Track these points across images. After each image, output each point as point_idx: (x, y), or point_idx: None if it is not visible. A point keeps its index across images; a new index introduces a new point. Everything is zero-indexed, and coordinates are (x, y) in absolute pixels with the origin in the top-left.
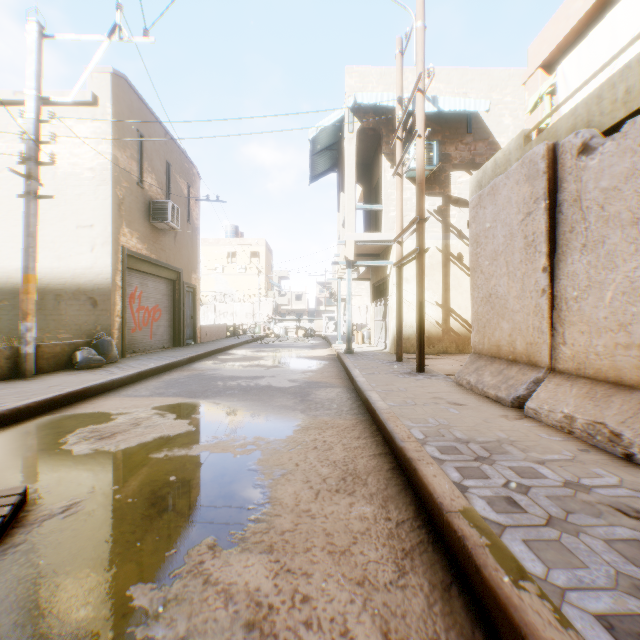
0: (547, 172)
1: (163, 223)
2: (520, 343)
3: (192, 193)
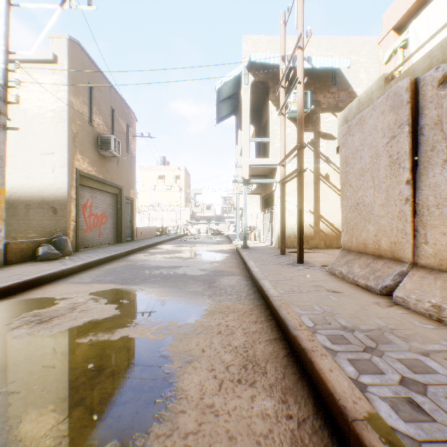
0: (410, 102)
1: (108, 152)
2: (385, 242)
3: (130, 131)
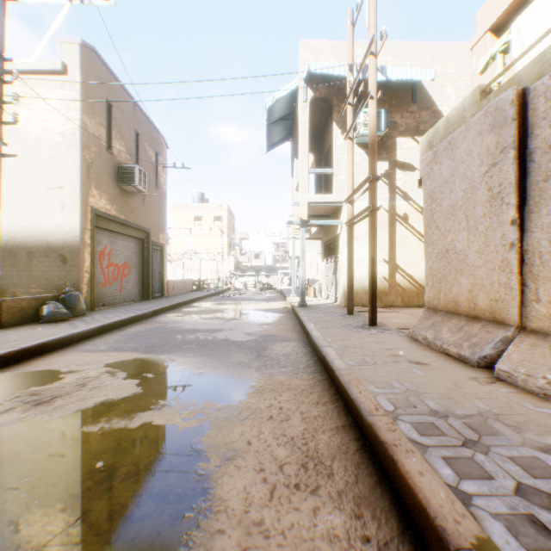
0: (516, 119)
1: (131, 186)
2: (482, 299)
3: (160, 160)
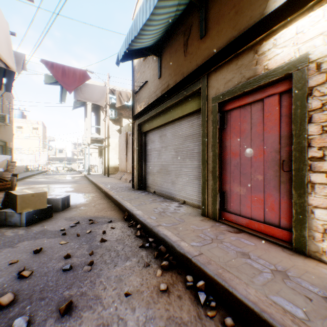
0: (126, 137)
1: (4, 123)
2: (124, 168)
3: (11, 106)
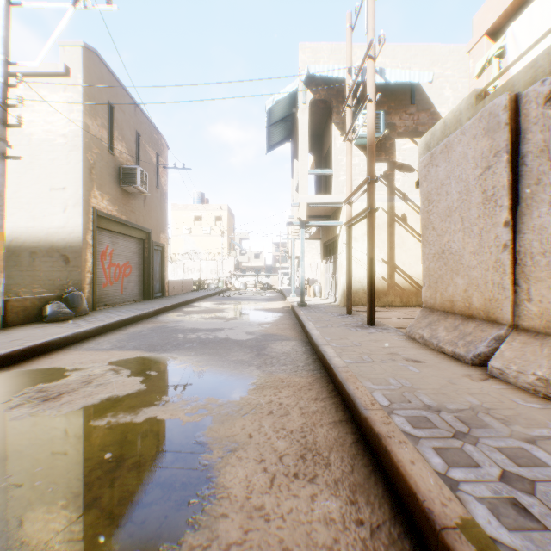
0: (509, 124)
1: (132, 187)
2: (477, 299)
3: (161, 161)
